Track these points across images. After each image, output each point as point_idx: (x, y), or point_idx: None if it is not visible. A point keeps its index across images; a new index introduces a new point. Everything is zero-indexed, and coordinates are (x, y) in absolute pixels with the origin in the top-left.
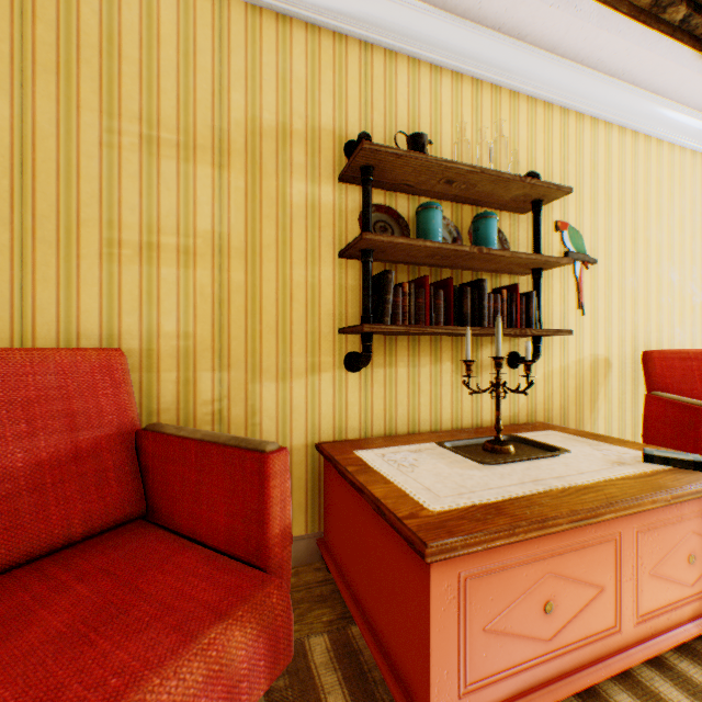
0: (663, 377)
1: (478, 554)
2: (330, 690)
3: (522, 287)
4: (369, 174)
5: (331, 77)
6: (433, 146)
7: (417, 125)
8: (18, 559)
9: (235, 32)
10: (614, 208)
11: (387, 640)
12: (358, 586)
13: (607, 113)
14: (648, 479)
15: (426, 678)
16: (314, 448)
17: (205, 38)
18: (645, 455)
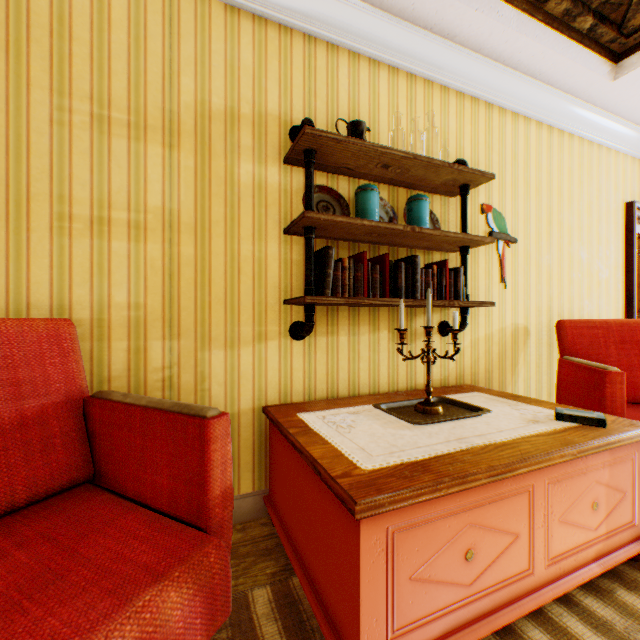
0: (573, 344)
1: (405, 509)
2: (270, 639)
3: (452, 263)
4: (311, 157)
5: (277, 66)
6: (372, 133)
7: (357, 114)
8: None
9: (185, 20)
10: (532, 194)
11: (324, 590)
12: (298, 540)
13: (526, 109)
14: (558, 436)
15: (356, 626)
16: (261, 411)
17: (156, 24)
18: (556, 414)
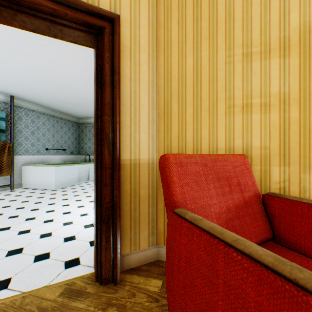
0: None
1: None
2: None
3: None
4: None
5: None
6: None
7: None
8: None
9: None
10: None
11: None
12: None
13: None
14: None
15: None
16: None
17: None
18: None
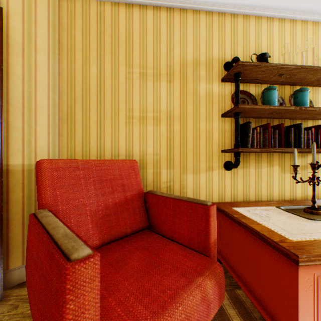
0: None
1: None
2: (233, 317)
3: None
4: (238, 77)
5: (217, 34)
6: (268, 58)
7: (259, 49)
8: (112, 239)
9: (175, 22)
10: None
11: (263, 299)
12: (240, 271)
13: None
14: None
15: None
16: None
17: (164, 28)
18: None
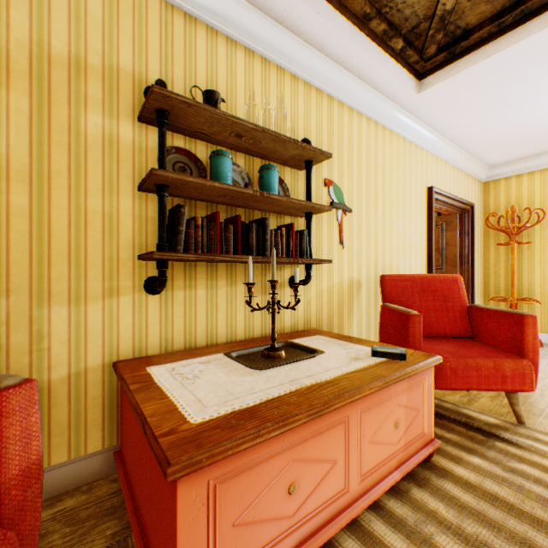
0: (391, 293)
1: (228, 459)
2: None
3: (301, 227)
4: (164, 118)
5: (131, 24)
6: (230, 105)
7: (215, 85)
8: None
9: None
10: (364, 174)
11: None
12: (139, 496)
13: (358, 105)
14: (371, 371)
15: None
16: (112, 366)
17: None
18: (372, 351)
